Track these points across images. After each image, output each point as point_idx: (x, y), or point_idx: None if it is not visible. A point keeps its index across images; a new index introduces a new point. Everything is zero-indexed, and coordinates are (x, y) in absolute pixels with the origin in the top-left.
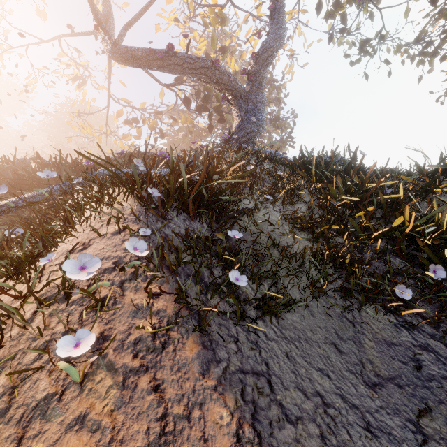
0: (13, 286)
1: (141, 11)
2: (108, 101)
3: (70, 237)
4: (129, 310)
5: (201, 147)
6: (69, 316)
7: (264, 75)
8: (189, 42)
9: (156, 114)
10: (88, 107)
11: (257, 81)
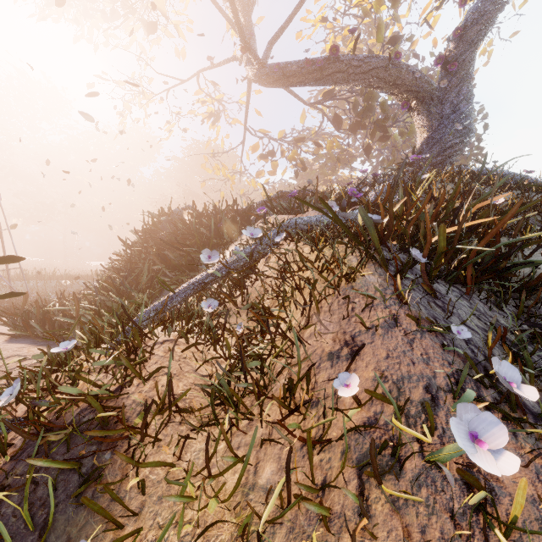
0: (299, 423)
1: (289, 17)
2: (244, 135)
3: (311, 327)
4: (531, 515)
5: (374, 176)
6: (432, 517)
7: (471, 58)
8: (357, 39)
9: (296, 143)
10: (222, 145)
11: (459, 70)
